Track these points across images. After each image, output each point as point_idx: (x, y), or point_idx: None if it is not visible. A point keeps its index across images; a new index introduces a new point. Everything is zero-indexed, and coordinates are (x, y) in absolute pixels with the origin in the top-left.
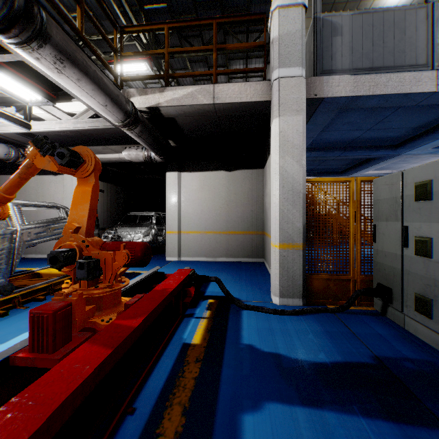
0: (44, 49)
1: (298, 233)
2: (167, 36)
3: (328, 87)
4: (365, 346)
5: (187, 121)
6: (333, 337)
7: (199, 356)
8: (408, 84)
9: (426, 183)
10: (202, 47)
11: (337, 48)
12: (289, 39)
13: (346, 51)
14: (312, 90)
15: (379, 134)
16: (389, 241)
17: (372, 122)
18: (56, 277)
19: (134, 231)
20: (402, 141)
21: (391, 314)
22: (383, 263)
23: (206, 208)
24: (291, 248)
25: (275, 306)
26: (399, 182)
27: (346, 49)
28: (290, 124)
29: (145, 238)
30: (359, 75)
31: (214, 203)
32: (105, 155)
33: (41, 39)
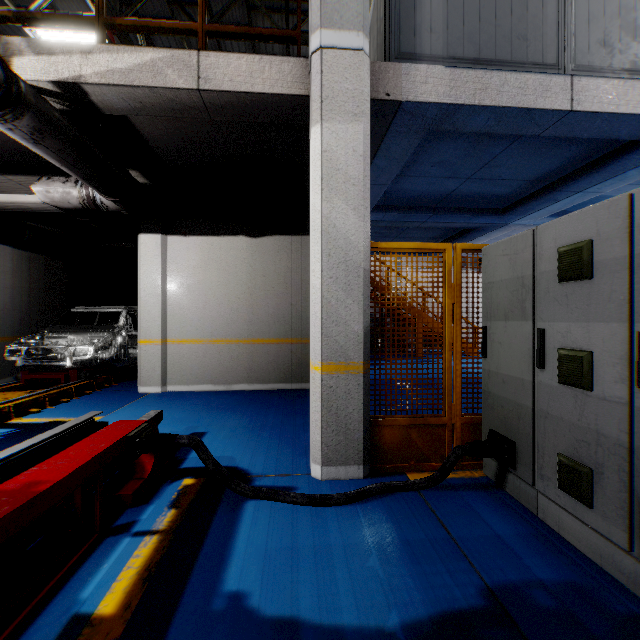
0: None
1: (357, 343)
2: None
3: (409, 83)
4: (479, 577)
5: (160, 132)
6: (416, 559)
7: None
8: (532, 94)
9: (582, 246)
10: None
11: (423, 17)
12: None
13: (437, 24)
14: (382, 86)
15: (483, 187)
16: (511, 357)
17: (474, 165)
18: None
19: (81, 340)
20: (512, 203)
21: (513, 487)
22: (500, 395)
23: (213, 300)
24: (343, 372)
25: (313, 483)
26: (529, 248)
27: (437, 20)
28: (342, 138)
29: (103, 352)
30: (458, 68)
31: (227, 291)
32: (14, 196)
33: None
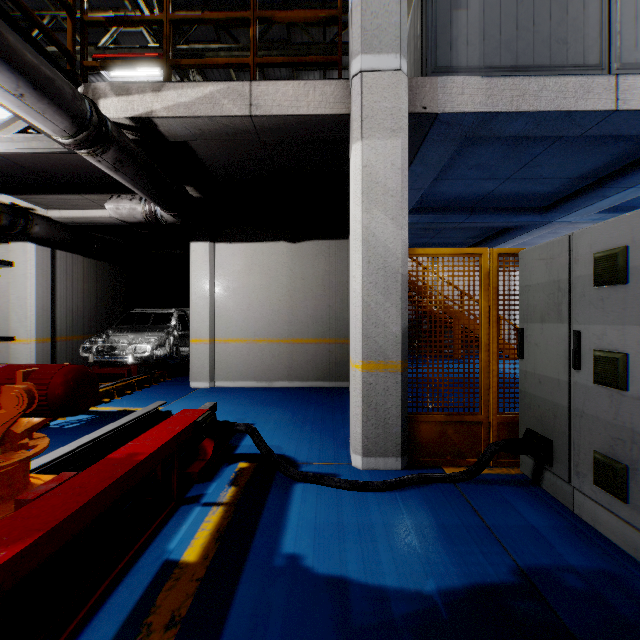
0: None
1: (395, 343)
2: None
3: (446, 95)
4: (511, 559)
5: (214, 152)
6: (451, 540)
7: (179, 607)
8: (572, 96)
9: (616, 253)
10: (231, 16)
11: (459, 30)
12: (379, 4)
13: (474, 36)
14: (419, 100)
15: (523, 187)
16: (547, 358)
17: (514, 166)
18: None
19: (139, 339)
20: (556, 201)
21: (550, 484)
22: (536, 395)
23: (256, 302)
24: (382, 370)
25: (354, 472)
26: (565, 253)
27: (474, 32)
28: (381, 153)
29: (158, 350)
30: (495, 77)
31: (269, 293)
32: (86, 212)
33: None
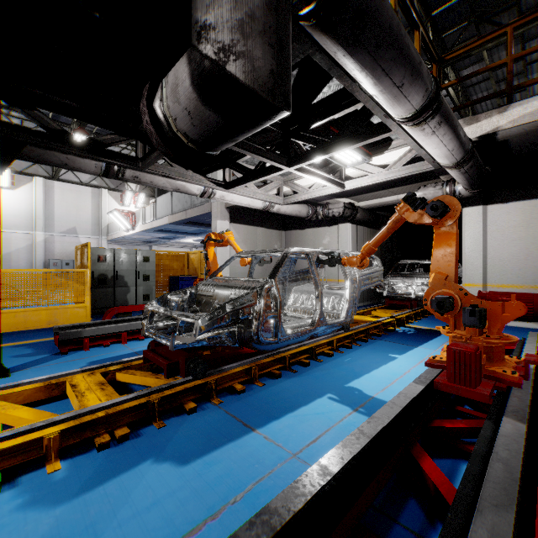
0: (434, 119)
1: None
2: (510, 39)
3: None
4: None
5: (526, 137)
6: None
7: None
8: None
9: None
10: None
11: None
12: None
13: None
14: None
15: None
16: None
17: None
18: (361, 323)
19: (411, 282)
20: None
21: None
22: None
23: (534, 252)
24: None
25: None
26: None
27: None
28: None
29: None
30: None
31: None
32: (381, 199)
33: (435, 112)
